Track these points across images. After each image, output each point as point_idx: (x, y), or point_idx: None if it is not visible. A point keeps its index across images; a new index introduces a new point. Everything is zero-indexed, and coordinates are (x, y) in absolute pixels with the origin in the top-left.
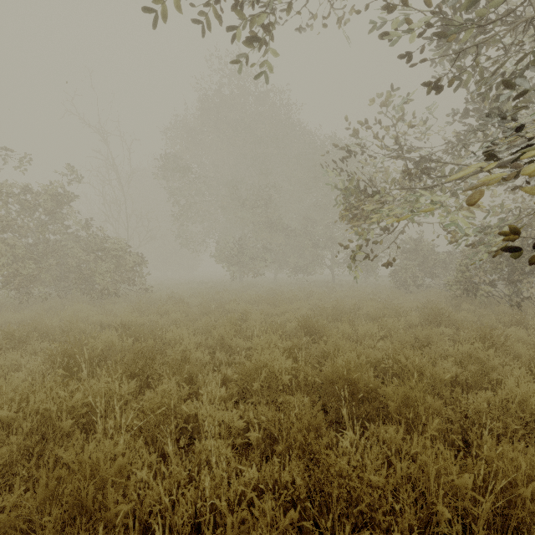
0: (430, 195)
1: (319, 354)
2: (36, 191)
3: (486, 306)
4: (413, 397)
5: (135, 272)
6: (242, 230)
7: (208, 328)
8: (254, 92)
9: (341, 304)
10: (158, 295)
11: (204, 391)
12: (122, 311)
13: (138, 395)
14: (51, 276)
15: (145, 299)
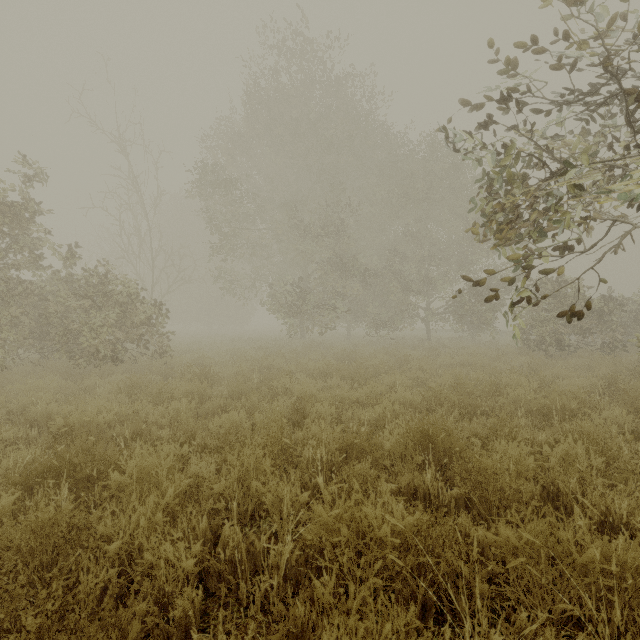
0: None
1: (480, 536)
2: None
3: None
4: None
5: (150, 326)
6: (305, 269)
7: (229, 436)
8: (320, 76)
9: (467, 383)
10: (180, 360)
11: None
12: (106, 390)
13: None
14: (21, 332)
15: (156, 367)
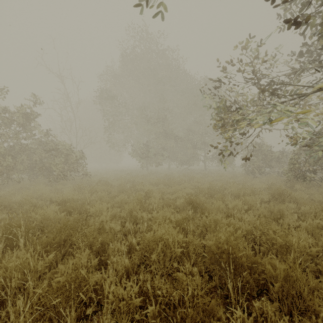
0: (283, 107)
1: (201, 224)
2: (14, 112)
3: (311, 187)
4: (293, 275)
5: (79, 164)
6: (148, 138)
7: (122, 203)
8: (155, 50)
9: (213, 186)
10: (93, 179)
11: (112, 259)
12: (67, 190)
13: (61, 261)
14: (24, 166)
15: (84, 182)
